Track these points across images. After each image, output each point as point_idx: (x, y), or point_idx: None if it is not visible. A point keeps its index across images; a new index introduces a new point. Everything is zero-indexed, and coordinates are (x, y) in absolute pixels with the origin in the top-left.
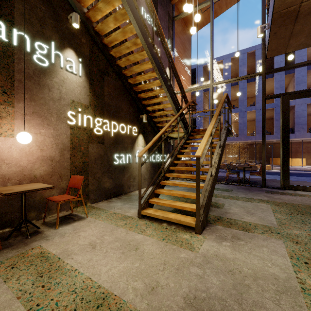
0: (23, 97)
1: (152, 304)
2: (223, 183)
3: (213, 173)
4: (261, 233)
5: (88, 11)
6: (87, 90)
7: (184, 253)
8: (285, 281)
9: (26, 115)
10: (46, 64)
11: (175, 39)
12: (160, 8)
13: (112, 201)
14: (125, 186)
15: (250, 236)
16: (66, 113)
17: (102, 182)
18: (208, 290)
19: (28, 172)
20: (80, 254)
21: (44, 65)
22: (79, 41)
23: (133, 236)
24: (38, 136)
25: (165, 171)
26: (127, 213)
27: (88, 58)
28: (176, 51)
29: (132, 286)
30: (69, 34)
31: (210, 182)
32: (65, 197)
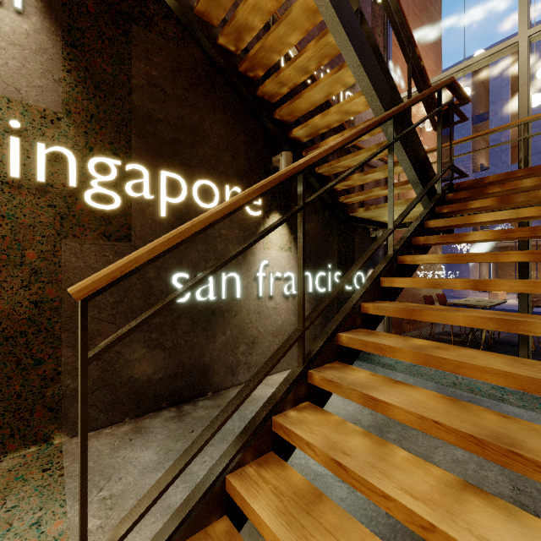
0: None
1: None
2: None
3: None
4: None
5: None
6: (52, 63)
7: None
8: None
9: None
10: None
11: None
12: None
13: (141, 434)
14: (217, 370)
15: None
16: None
17: (123, 364)
18: None
19: None
20: None
21: None
22: None
23: None
24: None
25: (315, 354)
26: None
27: None
28: None
29: None
30: None
31: None
32: None
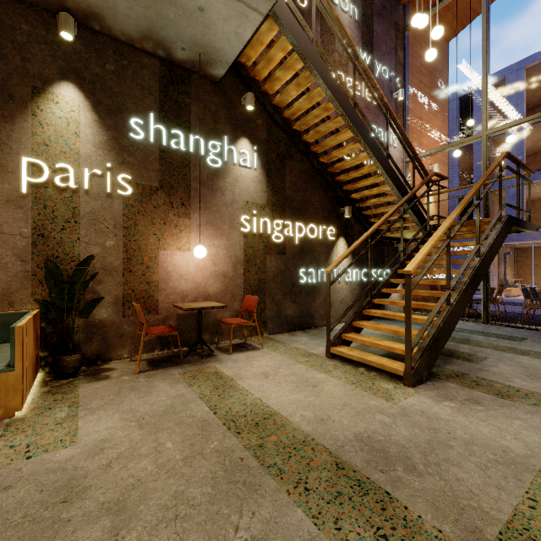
0: (198, 207)
1: (318, 430)
2: (511, 325)
3: (452, 300)
4: (532, 404)
5: (264, 84)
6: (263, 185)
7: (375, 401)
8: (519, 456)
9: (201, 226)
10: (219, 165)
11: (409, 63)
12: (378, 23)
13: (295, 335)
14: (316, 316)
15: (504, 404)
16: (239, 218)
17: (283, 308)
18: (389, 436)
19: (203, 289)
20: (252, 379)
21: (217, 166)
22: (254, 124)
23: (313, 374)
24: (211, 248)
25: (374, 295)
26: (312, 350)
27: (265, 143)
28: (412, 83)
29: (300, 413)
30: (242, 120)
31: (444, 315)
32: (238, 320)
